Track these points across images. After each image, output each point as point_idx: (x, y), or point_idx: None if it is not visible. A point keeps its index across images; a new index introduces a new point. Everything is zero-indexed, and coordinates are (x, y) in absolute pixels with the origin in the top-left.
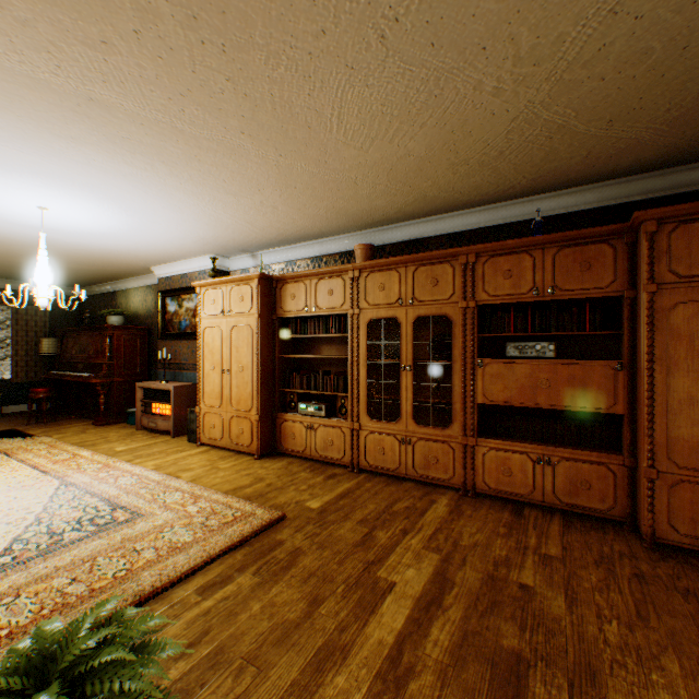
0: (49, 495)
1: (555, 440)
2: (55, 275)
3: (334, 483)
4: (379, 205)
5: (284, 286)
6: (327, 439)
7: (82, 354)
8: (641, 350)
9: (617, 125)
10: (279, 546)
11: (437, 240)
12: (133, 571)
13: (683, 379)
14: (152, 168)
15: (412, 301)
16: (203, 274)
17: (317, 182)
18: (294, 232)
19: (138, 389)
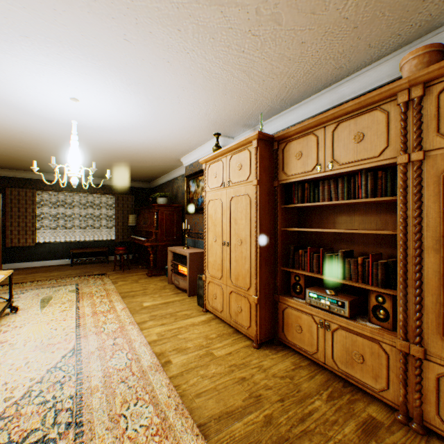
0: (50, 365)
1: None
2: (132, 174)
3: None
4: None
5: (287, 145)
6: (351, 351)
7: (144, 225)
8: None
9: None
10: None
11: None
12: None
13: None
14: None
15: None
16: None
17: None
18: (299, 77)
19: (169, 252)
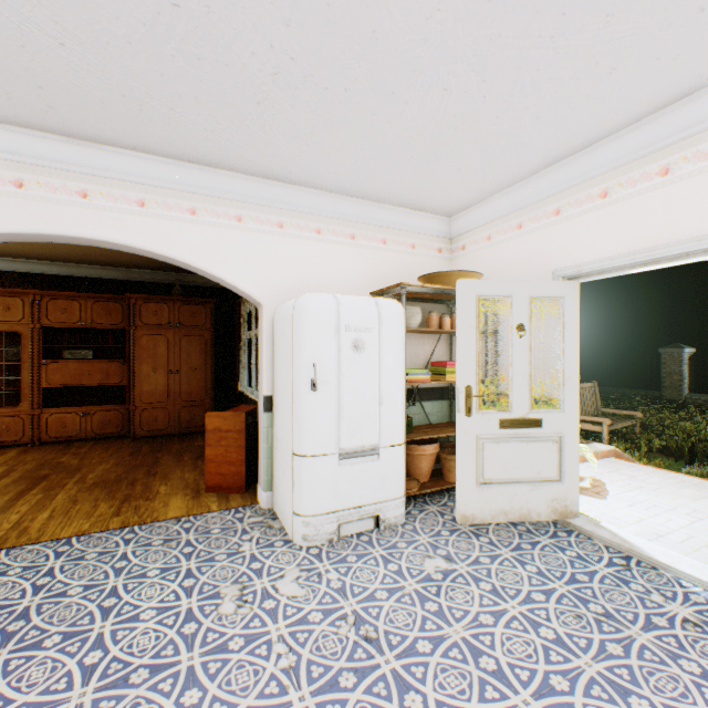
0: None
1: (96, 403)
2: None
3: None
4: None
5: None
6: None
7: None
8: (132, 354)
9: (117, 255)
10: None
11: (12, 275)
12: None
13: (147, 367)
14: None
15: None
16: None
17: None
18: None
19: None
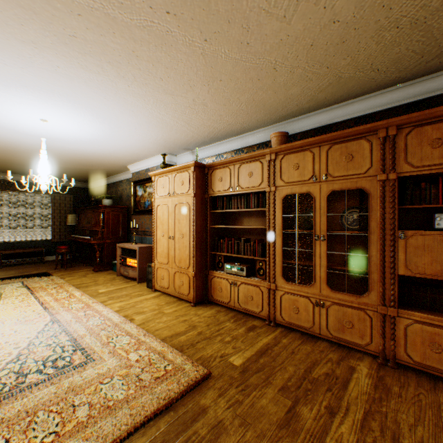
0: (38, 330)
1: None
2: (73, 174)
3: (254, 336)
4: (294, 94)
5: (213, 172)
6: (247, 295)
7: (88, 224)
8: None
9: None
10: (201, 416)
11: (345, 124)
12: (60, 437)
13: None
14: (102, 71)
15: (325, 177)
16: (159, 168)
17: (239, 72)
18: (221, 129)
19: (117, 248)
